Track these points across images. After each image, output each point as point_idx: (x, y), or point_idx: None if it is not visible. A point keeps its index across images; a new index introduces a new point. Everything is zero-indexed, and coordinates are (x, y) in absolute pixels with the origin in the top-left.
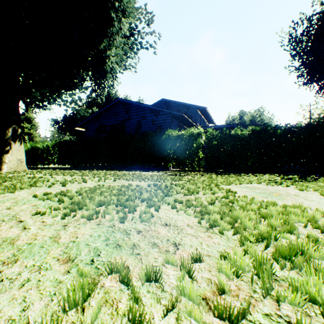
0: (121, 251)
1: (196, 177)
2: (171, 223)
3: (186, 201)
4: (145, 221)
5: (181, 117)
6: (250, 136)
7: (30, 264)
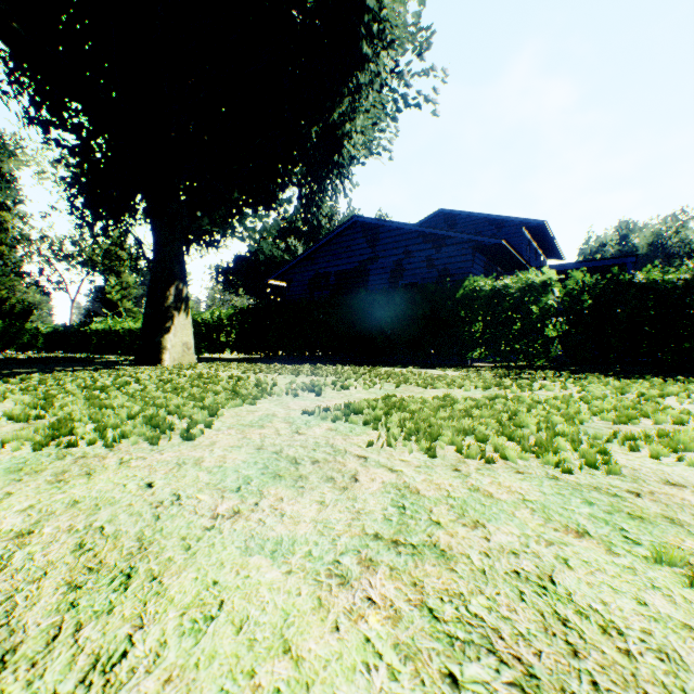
0: (661, 528)
1: (566, 384)
2: (679, 481)
3: (641, 436)
4: (614, 473)
5: (496, 247)
6: (688, 286)
7: (515, 531)
